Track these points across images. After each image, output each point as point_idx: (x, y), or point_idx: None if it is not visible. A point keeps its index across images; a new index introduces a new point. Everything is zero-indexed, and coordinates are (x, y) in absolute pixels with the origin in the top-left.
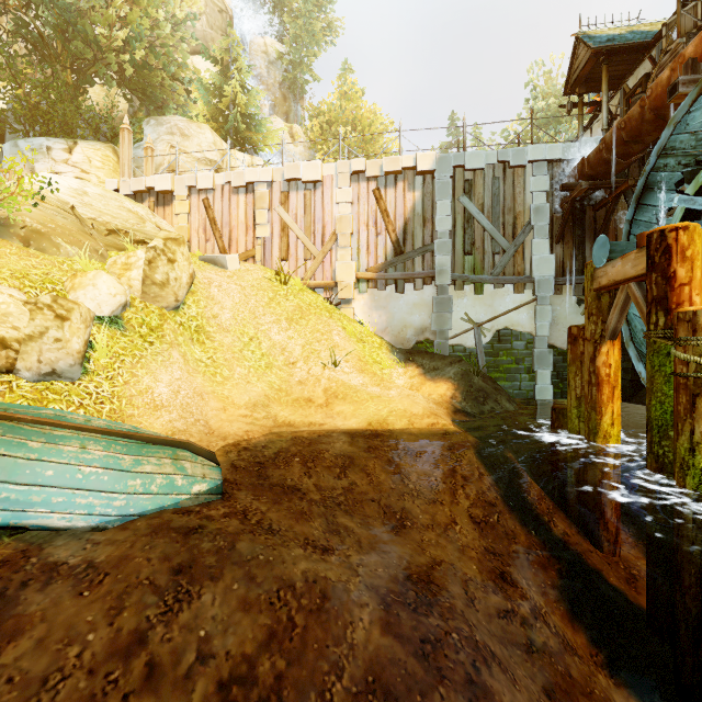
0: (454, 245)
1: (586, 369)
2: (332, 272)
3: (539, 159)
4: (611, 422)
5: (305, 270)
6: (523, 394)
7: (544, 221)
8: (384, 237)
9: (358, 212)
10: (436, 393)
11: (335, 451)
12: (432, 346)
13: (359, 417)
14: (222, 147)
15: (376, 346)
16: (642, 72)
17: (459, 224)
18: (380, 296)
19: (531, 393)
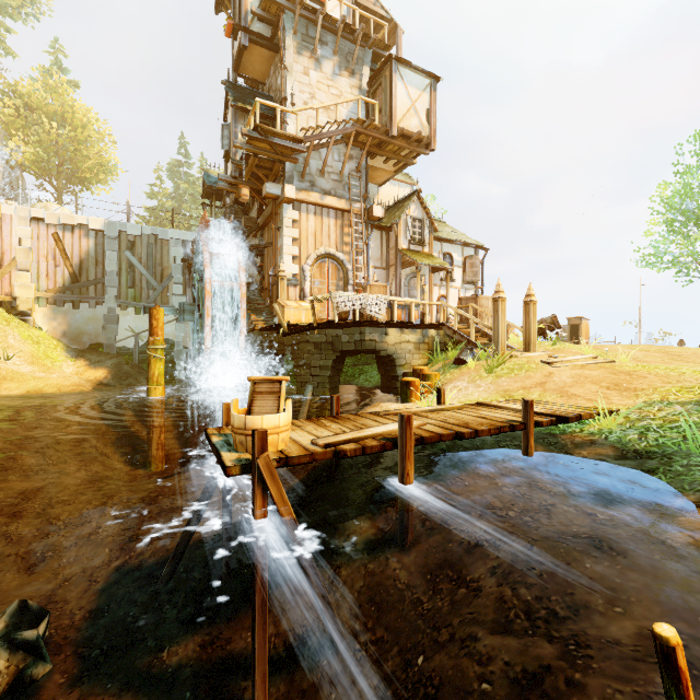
0: (121, 281)
1: None
2: (12, 289)
3: (176, 238)
4: None
5: None
6: (169, 376)
7: (180, 274)
8: (63, 269)
9: (38, 247)
10: (94, 376)
11: None
12: (104, 346)
13: (21, 389)
14: None
15: (53, 346)
16: None
17: (124, 268)
18: (59, 311)
19: (174, 375)
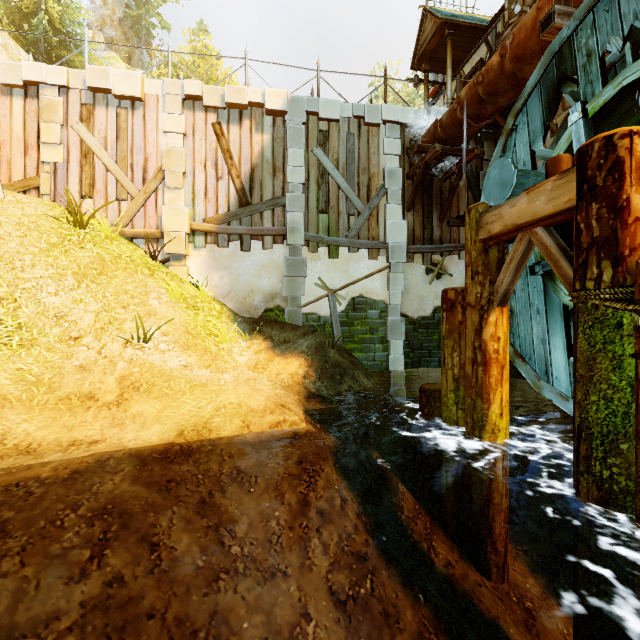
0: (308, 201)
1: (469, 343)
2: (158, 219)
3: (392, 120)
4: (500, 412)
5: (119, 213)
6: (377, 365)
7: (397, 185)
8: (226, 182)
9: (193, 147)
10: (285, 371)
11: (93, 505)
12: (284, 314)
13: (165, 422)
14: (18, 55)
15: (214, 313)
16: (477, 59)
17: (312, 178)
18: (221, 254)
19: (385, 364)
